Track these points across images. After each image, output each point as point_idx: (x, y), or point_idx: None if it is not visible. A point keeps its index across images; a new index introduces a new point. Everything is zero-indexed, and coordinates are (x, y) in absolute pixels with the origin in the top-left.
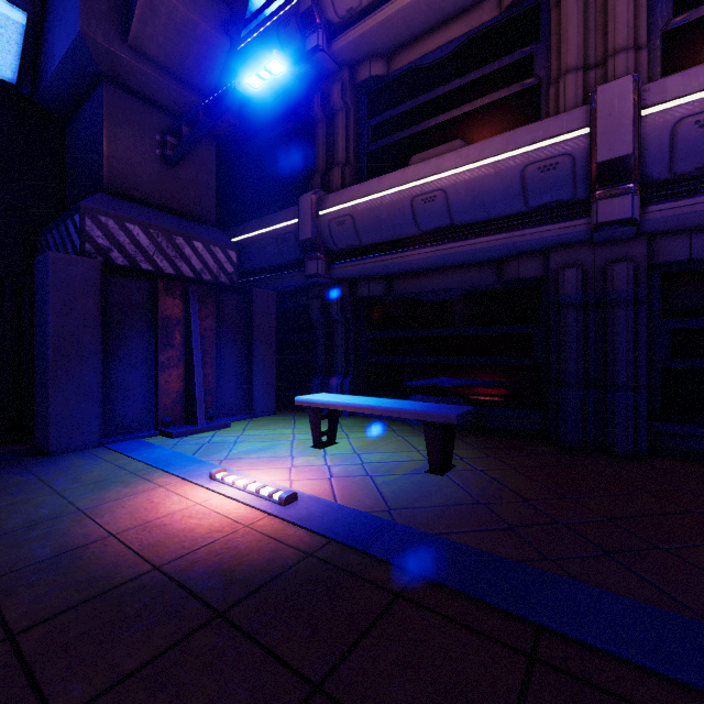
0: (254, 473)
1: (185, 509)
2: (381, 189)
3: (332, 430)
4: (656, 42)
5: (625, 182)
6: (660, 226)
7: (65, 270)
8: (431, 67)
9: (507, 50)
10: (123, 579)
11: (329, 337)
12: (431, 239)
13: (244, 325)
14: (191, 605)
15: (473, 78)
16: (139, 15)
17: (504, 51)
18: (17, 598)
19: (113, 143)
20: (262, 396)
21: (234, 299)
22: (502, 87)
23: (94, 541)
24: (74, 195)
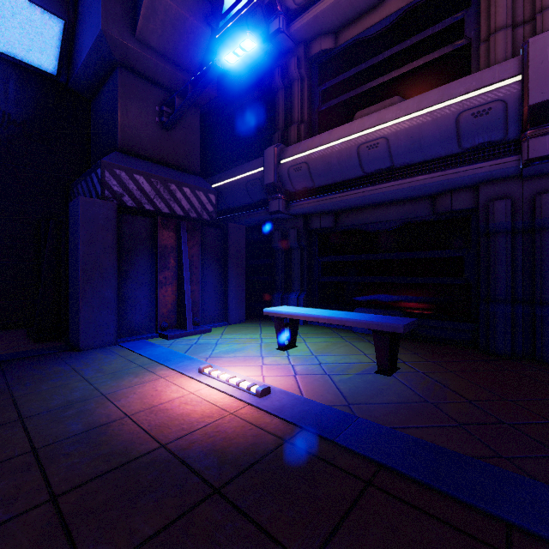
0: (233, 369)
1: (182, 397)
2: (331, 140)
3: (293, 336)
4: None
5: None
6: None
7: (91, 210)
8: (372, 38)
9: (440, 17)
10: (137, 453)
11: (287, 261)
12: (374, 179)
13: (221, 252)
14: (193, 480)
15: (409, 44)
16: (143, 15)
17: (437, 19)
18: (57, 465)
19: (125, 114)
20: (235, 308)
21: (214, 232)
22: (435, 49)
23: (114, 420)
24: (96, 155)
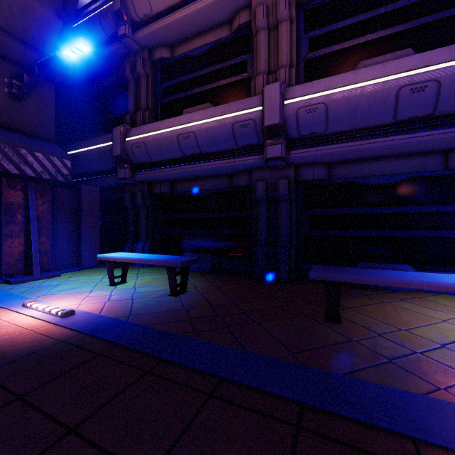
0: (57, 302)
1: None
2: (161, 128)
3: (124, 275)
4: (301, 64)
5: (278, 137)
6: (297, 161)
7: None
8: (196, 57)
9: (235, 55)
10: None
11: (137, 217)
12: (191, 160)
13: (75, 209)
14: None
15: (218, 68)
16: None
17: (234, 55)
18: None
19: None
20: (88, 256)
21: (67, 192)
22: (232, 75)
23: None
24: None
